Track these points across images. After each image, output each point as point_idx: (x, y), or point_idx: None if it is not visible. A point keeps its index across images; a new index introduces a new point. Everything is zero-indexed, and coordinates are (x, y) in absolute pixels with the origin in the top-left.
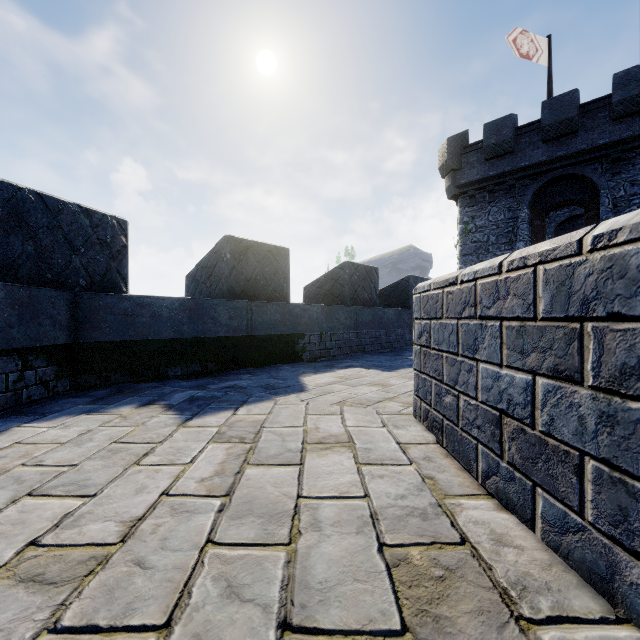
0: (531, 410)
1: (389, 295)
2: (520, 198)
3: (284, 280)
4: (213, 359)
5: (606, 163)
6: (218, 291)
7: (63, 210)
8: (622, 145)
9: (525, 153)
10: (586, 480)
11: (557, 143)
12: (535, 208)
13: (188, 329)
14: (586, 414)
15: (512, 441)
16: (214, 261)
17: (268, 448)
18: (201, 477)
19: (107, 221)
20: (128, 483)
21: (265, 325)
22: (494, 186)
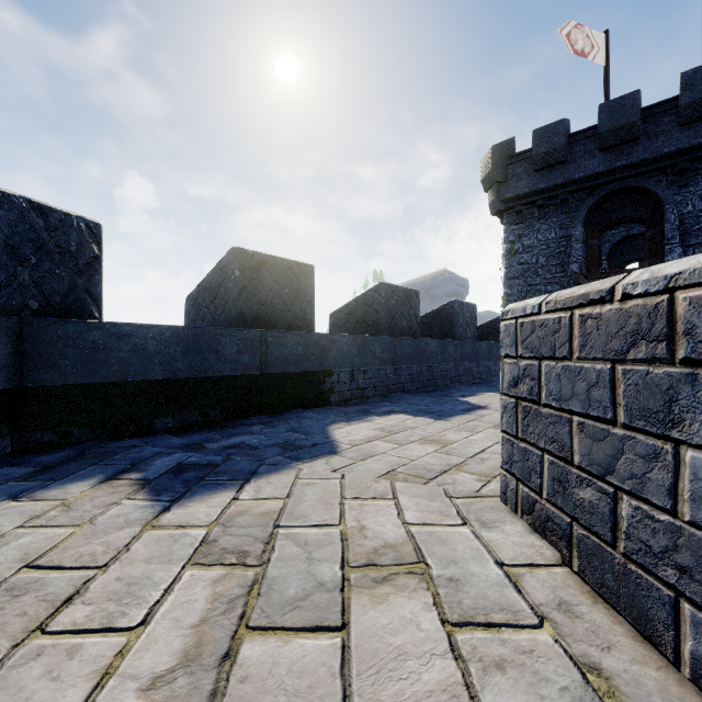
0: None
1: (430, 323)
2: (573, 214)
3: (307, 304)
4: (216, 405)
5: (672, 174)
6: (224, 317)
7: (3, 204)
8: (690, 154)
9: (579, 163)
10: None
11: (616, 152)
12: (590, 225)
13: (183, 367)
14: None
15: None
16: (219, 280)
17: (285, 577)
18: (156, 662)
19: (71, 223)
20: (6, 689)
21: (284, 360)
22: (544, 201)
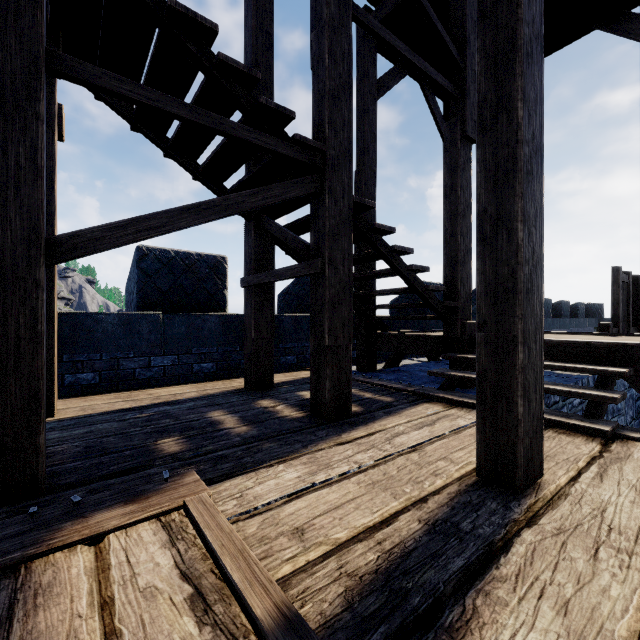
0: None
1: None
2: None
3: None
4: None
5: None
6: None
7: (595, 305)
8: None
9: None
10: None
11: None
12: None
13: None
14: None
15: None
16: None
17: None
18: None
19: (600, 304)
20: None
21: None
22: None
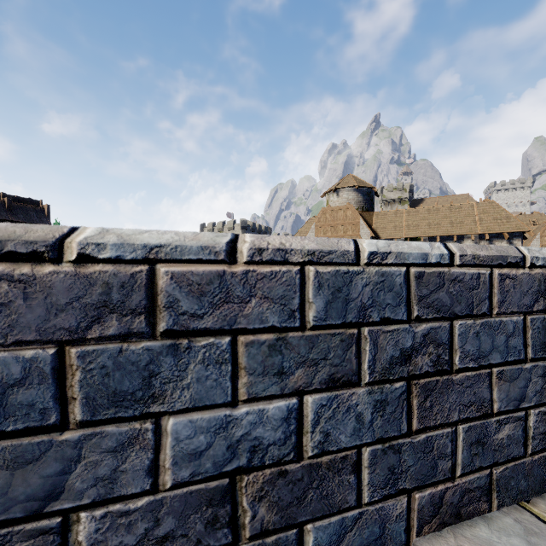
0: (297, 440)
1: None
2: None
3: None
4: None
5: None
6: None
7: None
8: None
9: None
10: (364, 469)
11: None
12: None
13: None
14: (364, 409)
15: (261, 501)
16: None
17: None
18: None
19: None
20: None
21: None
22: None
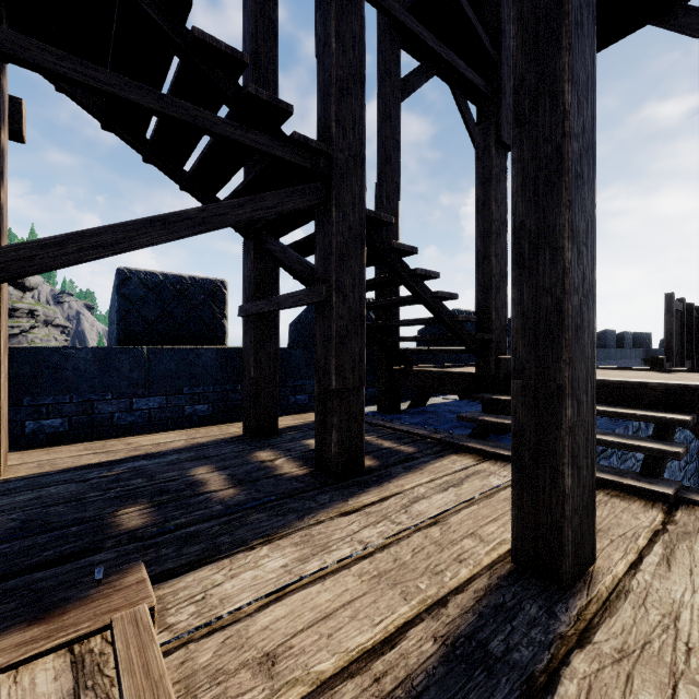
0: None
1: None
2: None
3: None
4: None
5: None
6: None
7: (642, 334)
8: None
9: None
10: None
11: None
12: None
13: None
14: None
15: None
16: None
17: None
18: None
19: (648, 334)
20: None
21: None
22: None
